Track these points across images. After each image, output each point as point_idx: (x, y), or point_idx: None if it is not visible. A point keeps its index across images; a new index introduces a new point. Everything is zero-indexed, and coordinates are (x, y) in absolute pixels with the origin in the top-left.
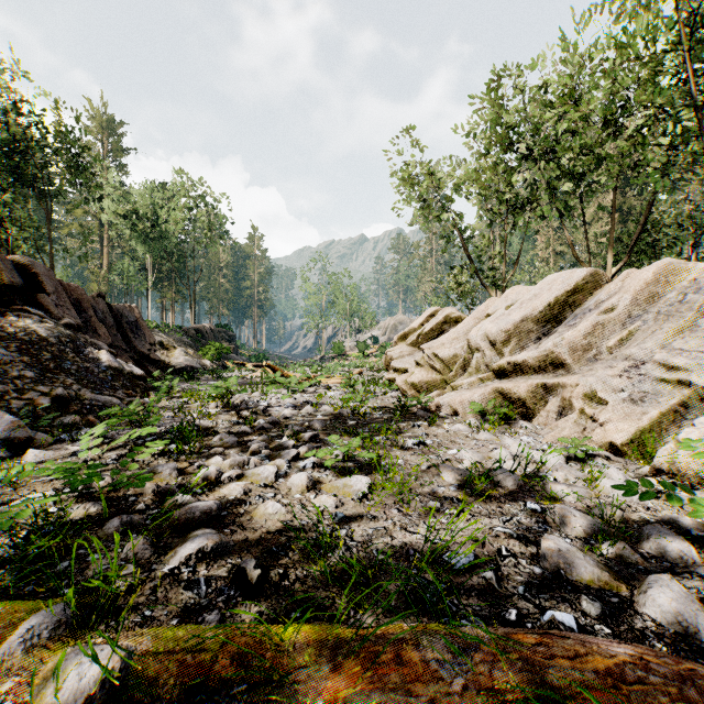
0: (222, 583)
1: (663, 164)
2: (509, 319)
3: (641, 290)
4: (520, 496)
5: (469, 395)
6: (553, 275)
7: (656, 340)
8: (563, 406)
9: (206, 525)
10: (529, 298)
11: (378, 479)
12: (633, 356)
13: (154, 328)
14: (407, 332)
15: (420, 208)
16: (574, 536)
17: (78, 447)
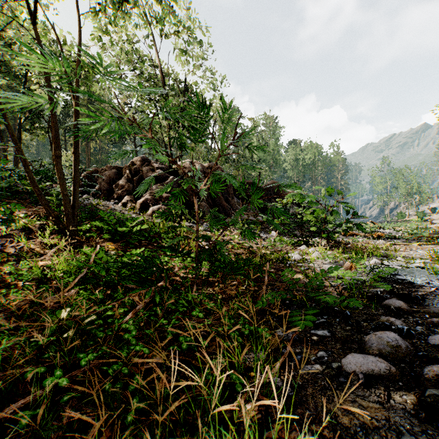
0: None
1: None
2: None
3: None
4: None
5: None
6: None
7: None
8: None
9: None
10: None
11: None
12: None
13: None
14: None
15: None
16: None
17: None
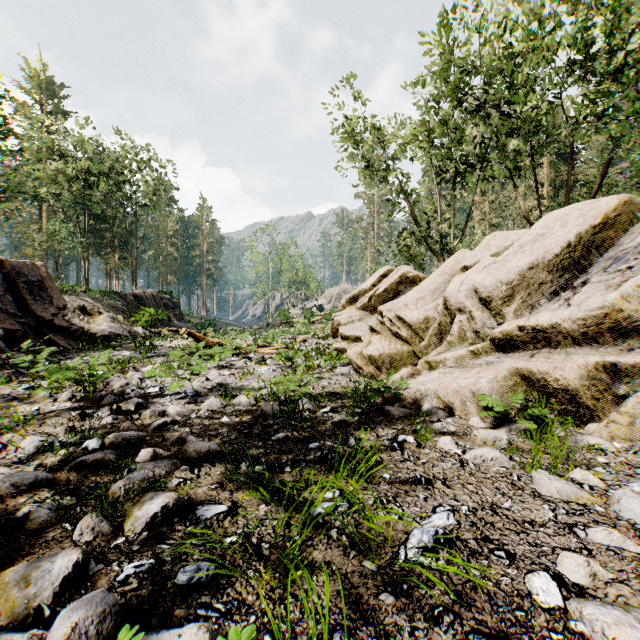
0: None
1: (633, 113)
2: (510, 266)
3: None
4: None
5: (469, 380)
6: (560, 210)
7: None
8: None
9: None
10: (532, 239)
11: None
12: None
13: (79, 292)
14: (357, 294)
15: (367, 168)
16: None
17: None
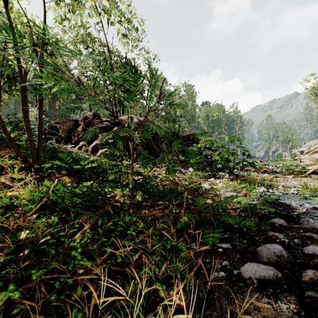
0: None
1: None
2: None
3: None
4: None
5: (317, 165)
6: None
7: None
8: None
9: None
10: None
11: None
12: None
13: None
14: (309, 151)
15: None
16: None
17: None
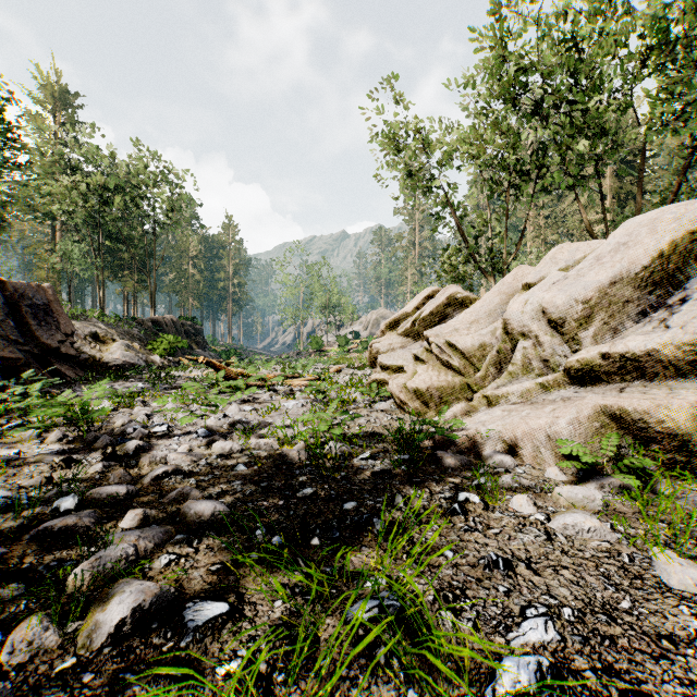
0: None
1: None
2: (587, 281)
3: None
4: None
5: (543, 420)
6: (645, 214)
7: None
8: None
9: None
10: (611, 249)
11: None
12: None
13: (92, 317)
14: (398, 318)
15: (409, 178)
16: None
17: None
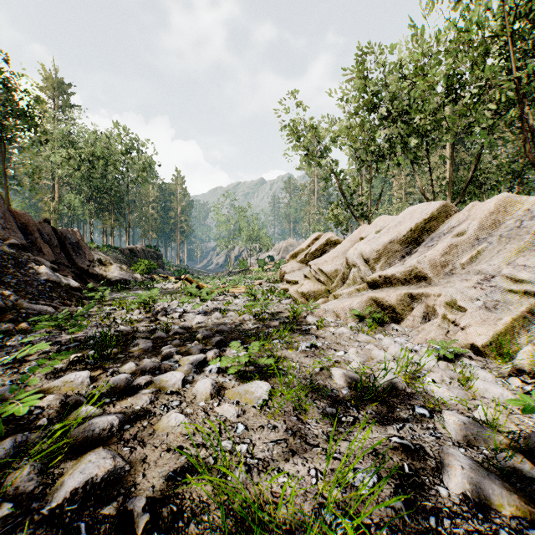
0: (106, 529)
1: (490, 125)
2: (380, 241)
3: (486, 218)
4: (406, 399)
5: (349, 303)
6: (413, 207)
7: (501, 258)
8: (427, 312)
9: (105, 442)
10: (395, 225)
11: (277, 382)
12: (483, 271)
13: (94, 248)
14: (297, 252)
15: (306, 156)
16: (466, 444)
17: (5, 353)
